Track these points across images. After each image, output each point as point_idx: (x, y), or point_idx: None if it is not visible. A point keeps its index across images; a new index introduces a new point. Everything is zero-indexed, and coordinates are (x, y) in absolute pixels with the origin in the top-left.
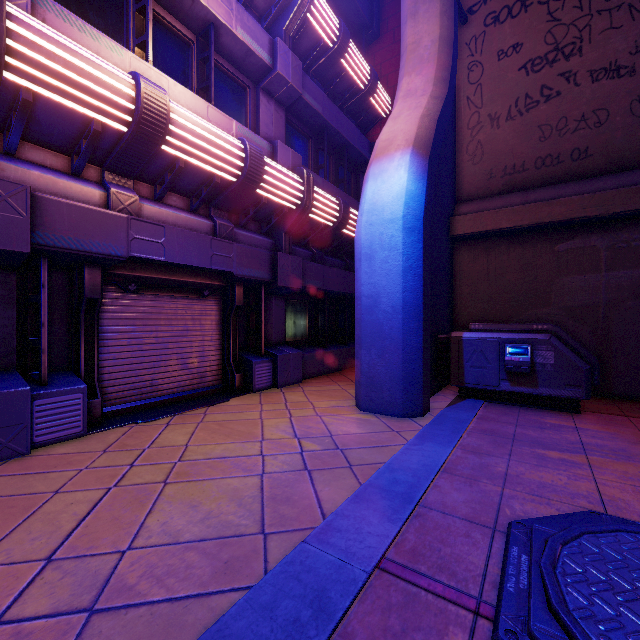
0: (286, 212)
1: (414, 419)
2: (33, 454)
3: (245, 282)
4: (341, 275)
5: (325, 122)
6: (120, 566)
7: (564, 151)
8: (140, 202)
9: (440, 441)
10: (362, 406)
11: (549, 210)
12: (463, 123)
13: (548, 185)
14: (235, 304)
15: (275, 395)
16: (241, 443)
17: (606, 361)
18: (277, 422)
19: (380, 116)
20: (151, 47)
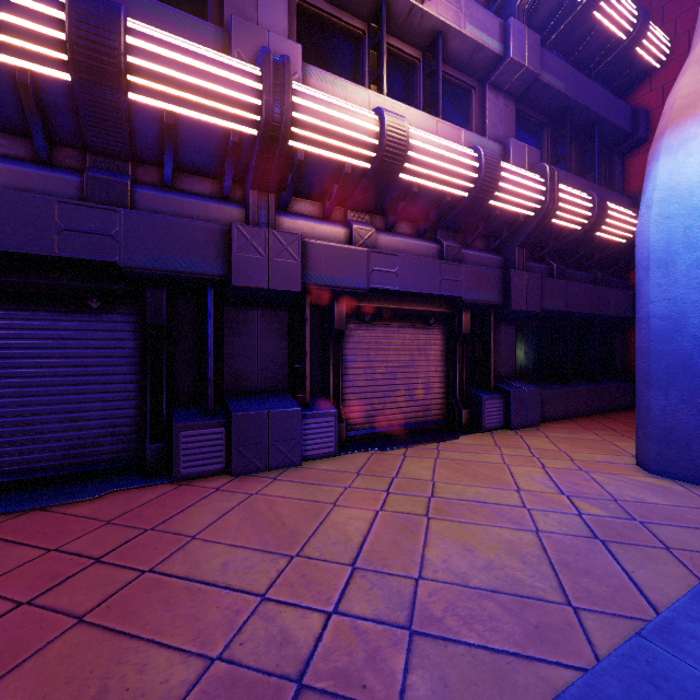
0: (521, 221)
1: None
2: (303, 466)
3: (472, 307)
4: (590, 292)
5: (568, 100)
6: (419, 593)
7: None
8: (375, 234)
9: None
10: (651, 467)
11: None
12: None
13: None
14: (462, 332)
15: (511, 438)
16: (493, 489)
17: None
18: (528, 471)
19: (650, 68)
20: (385, 79)
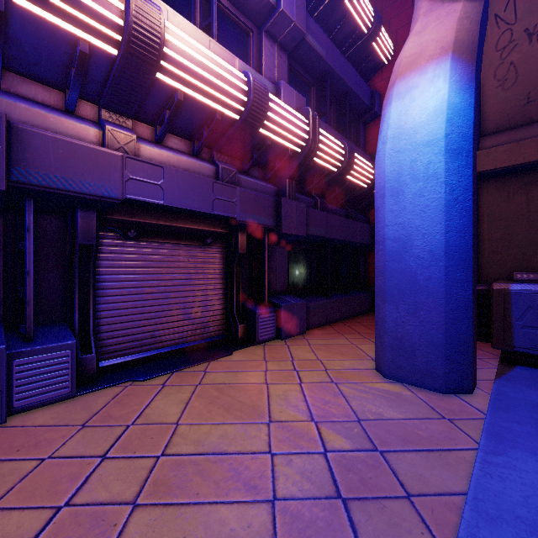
0: (290, 155)
1: (462, 397)
2: (8, 423)
3: (248, 229)
4: (343, 223)
5: (328, 67)
6: None
7: None
8: (139, 142)
9: (531, 448)
10: (386, 372)
11: None
12: (489, 45)
13: None
14: (238, 252)
15: (279, 349)
16: (243, 425)
17: None
18: (285, 390)
19: (382, 62)
20: None
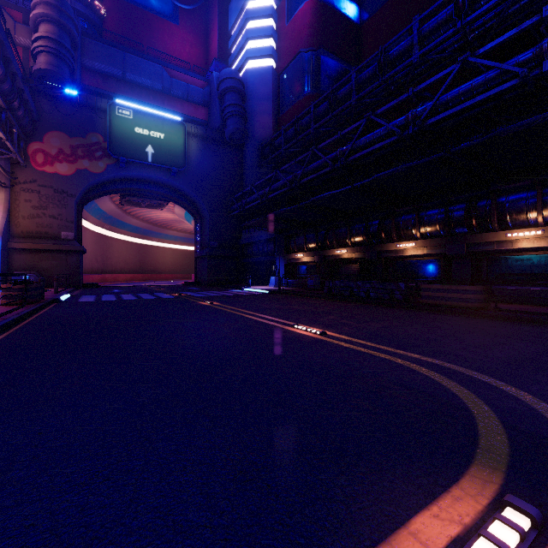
0: None
1: None
2: None
3: None
4: None
5: None
6: None
7: (43, 231)
8: None
9: None
10: None
11: (38, 246)
12: (13, 214)
13: (39, 238)
14: None
15: None
16: None
17: (51, 280)
18: None
19: None
20: None
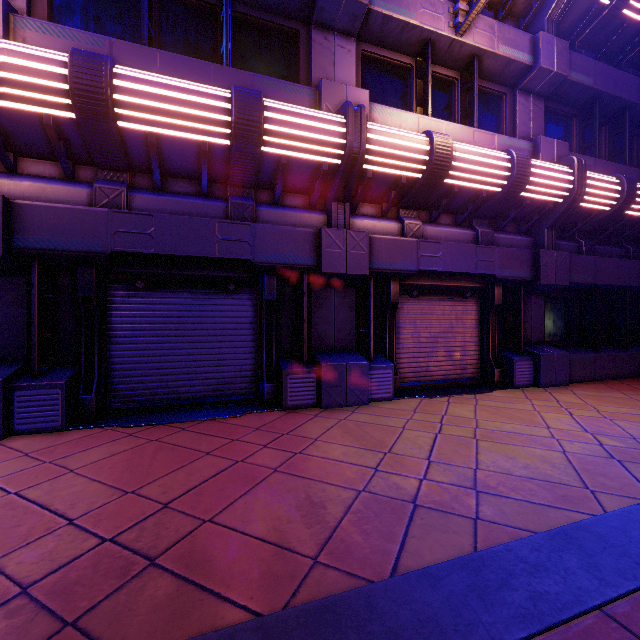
0: (550, 207)
1: None
2: (370, 405)
3: (504, 282)
4: (620, 265)
5: (596, 92)
6: (478, 475)
7: None
8: (421, 227)
9: None
10: None
11: None
12: None
13: None
14: (494, 304)
15: (540, 393)
16: (526, 426)
17: None
18: (556, 416)
19: None
20: (430, 103)
